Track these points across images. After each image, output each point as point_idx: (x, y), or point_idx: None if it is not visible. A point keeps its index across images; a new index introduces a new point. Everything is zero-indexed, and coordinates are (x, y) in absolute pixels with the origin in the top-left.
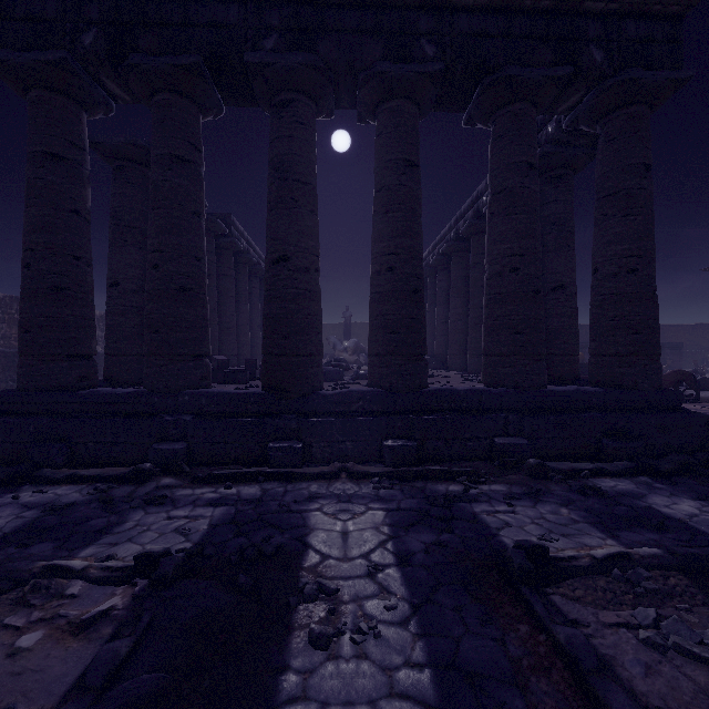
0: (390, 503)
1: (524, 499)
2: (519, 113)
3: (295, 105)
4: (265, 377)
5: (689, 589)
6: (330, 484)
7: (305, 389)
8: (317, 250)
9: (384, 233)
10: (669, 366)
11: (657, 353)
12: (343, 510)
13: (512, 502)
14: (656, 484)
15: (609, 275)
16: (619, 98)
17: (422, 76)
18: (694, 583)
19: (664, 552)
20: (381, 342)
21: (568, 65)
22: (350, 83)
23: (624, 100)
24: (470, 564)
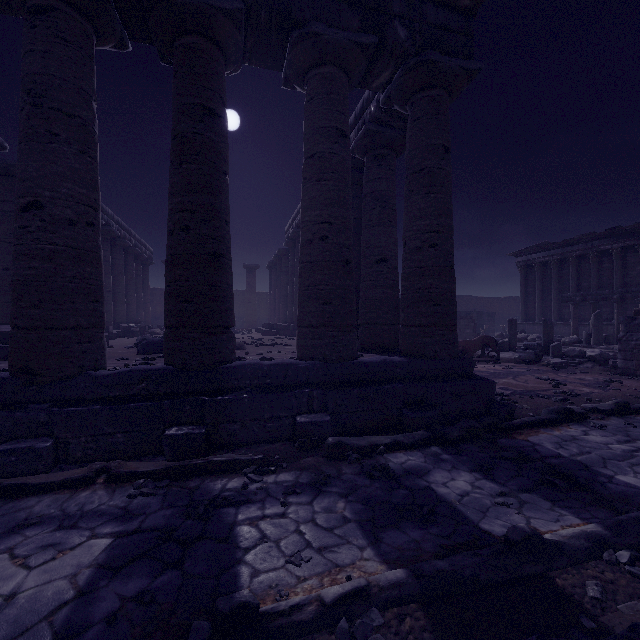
0: (131, 521)
1: (306, 491)
2: (328, 76)
3: (54, 15)
4: (9, 356)
5: (423, 636)
6: (72, 496)
7: (66, 370)
8: (91, 200)
9: (178, 186)
10: (487, 330)
11: (453, 324)
12: (51, 544)
13: (289, 498)
14: (443, 455)
15: (415, 249)
16: (422, 79)
17: (219, 13)
18: (431, 622)
19: (408, 575)
20: (173, 312)
21: (373, 35)
22: (137, 7)
23: (426, 82)
24: (159, 638)
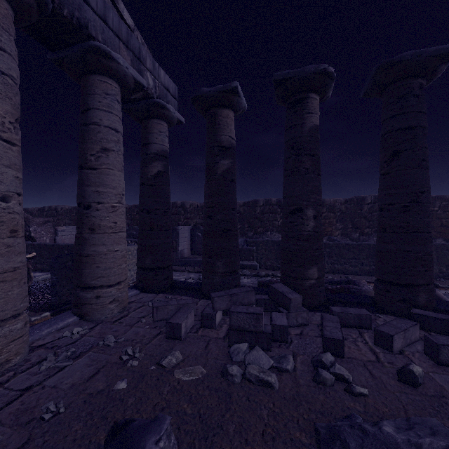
0: None
1: None
2: None
3: None
4: None
5: None
6: None
7: None
8: None
9: None
10: None
11: None
12: None
13: None
14: None
15: None
16: None
17: None
18: None
19: None
20: None
21: None
22: None
23: None
24: None
